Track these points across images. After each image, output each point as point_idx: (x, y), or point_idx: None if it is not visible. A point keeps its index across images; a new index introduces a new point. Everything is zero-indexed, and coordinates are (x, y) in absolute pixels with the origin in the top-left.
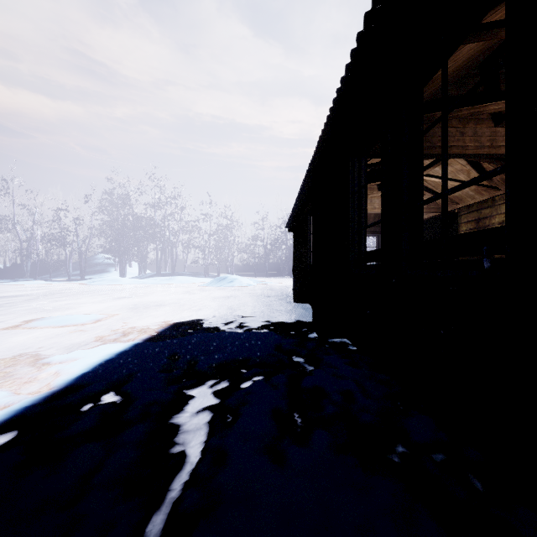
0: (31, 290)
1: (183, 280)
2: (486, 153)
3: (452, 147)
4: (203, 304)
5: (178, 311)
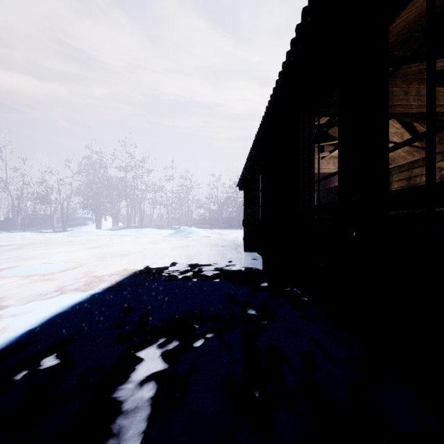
0: (17, 241)
1: (149, 232)
2: None
3: (397, 106)
4: (164, 253)
5: (140, 260)
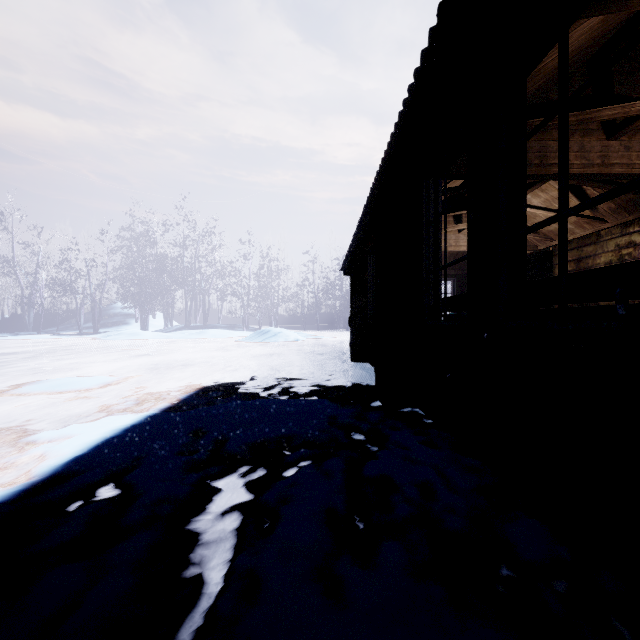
0: (32, 346)
1: (217, 334)
2: (595, 172)
3: (553, 165)
4: (239, 363)
5: (208, 373)
